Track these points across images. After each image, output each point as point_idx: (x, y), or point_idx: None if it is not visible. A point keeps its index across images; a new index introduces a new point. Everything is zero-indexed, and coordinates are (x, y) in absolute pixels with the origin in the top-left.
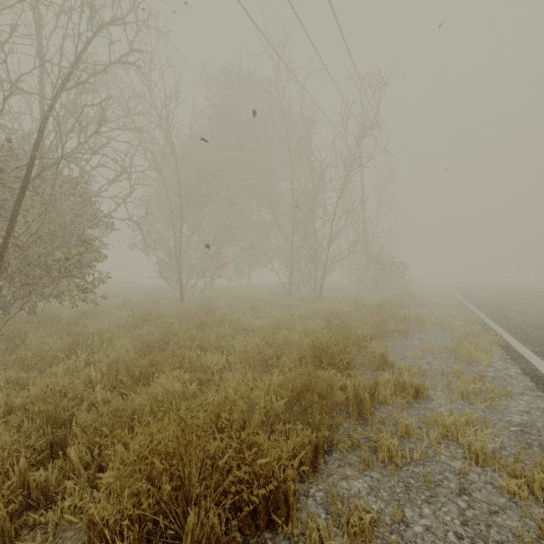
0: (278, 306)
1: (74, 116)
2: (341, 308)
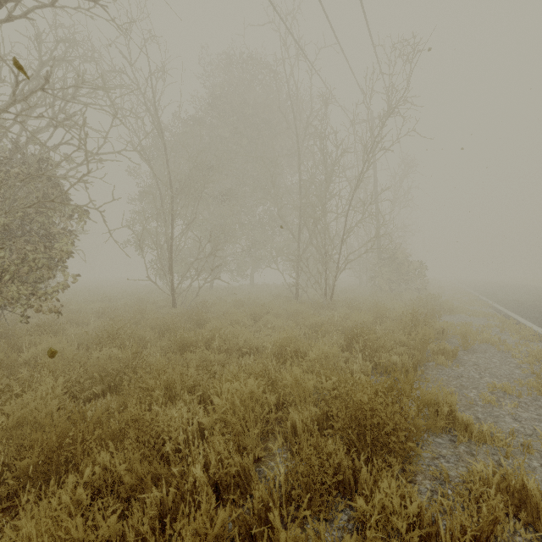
0: (283, 313)
1: (7, 64)
2: (361, 319)
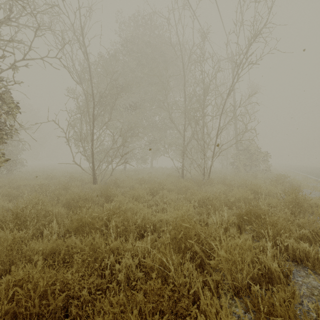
0: (174, 188)
1: None
2: (241, 195)
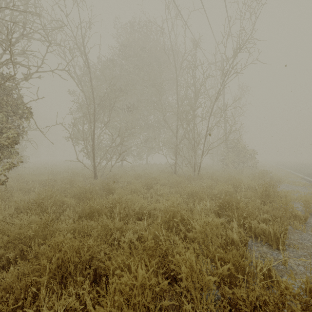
0: (167, 183)
1: None
2: (224, 189)
